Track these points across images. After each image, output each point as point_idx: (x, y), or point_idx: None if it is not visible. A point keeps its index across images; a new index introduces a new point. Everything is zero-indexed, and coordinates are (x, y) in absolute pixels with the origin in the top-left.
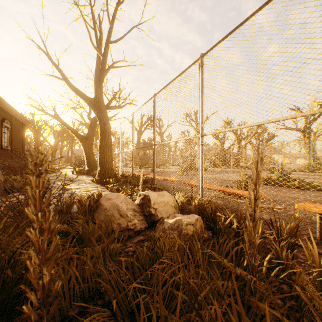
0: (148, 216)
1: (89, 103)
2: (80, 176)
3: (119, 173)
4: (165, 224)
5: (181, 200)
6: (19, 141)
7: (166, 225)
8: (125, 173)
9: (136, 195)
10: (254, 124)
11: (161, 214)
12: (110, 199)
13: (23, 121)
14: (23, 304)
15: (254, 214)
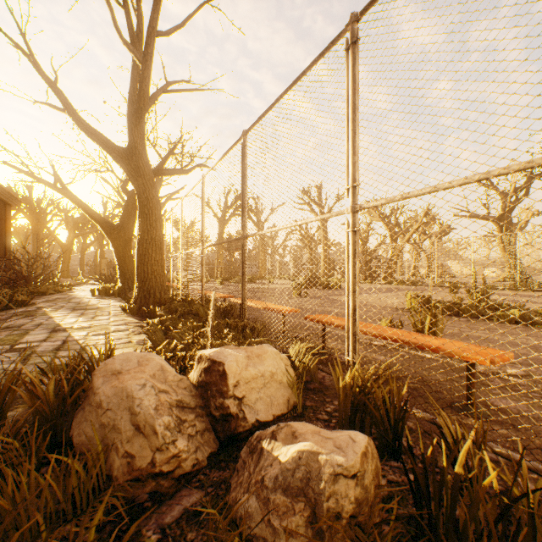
0: (220, 420)
1: (118, 158)
2: (104, 300)
3: (179, 295)
4: (265, 464)
5: (304, 361)
6: None
7: (269, 472)
8: (189, 295)
9: (202, 347)
10: (520, 165)
11: (256, 412)
12: (118, 375)
13: (6, 197)
14: None
15: None
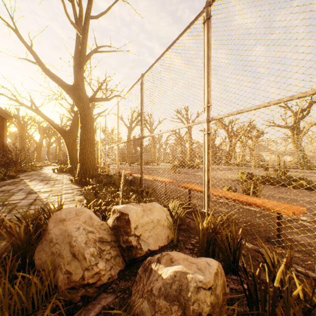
0: (126, 249)
1: (68, 91)
2: (60, 175)
3: (104, 172)
4: (153, 279)
5: (178, 212)
6: None
7: (156, 285)
8: (110, 172)
9: (116, 203)
10: (314, 91)
11: (148, 245)
12: (63, 221)
13: (3, 115)
14: None
15: None
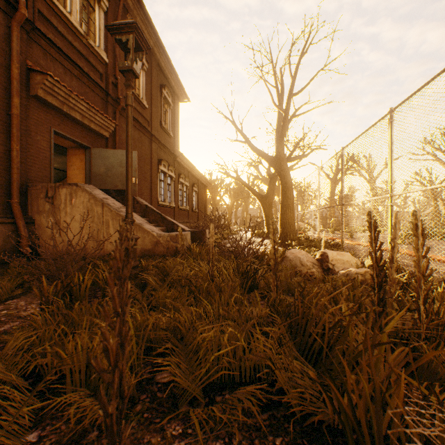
0: (326, 270)
1: (270, 163)
2: (259, 238)
3: (303, 237)
4: (338, 273)
5: (368, 264)
6: (202, 203)
7: (338, 274)
8: (309, 237)
9: None
10: (439, 185)
11: (339, 270)
12: (293, 253)
13: (205, 183)
14: (256, 286)
15: (391, 258)
